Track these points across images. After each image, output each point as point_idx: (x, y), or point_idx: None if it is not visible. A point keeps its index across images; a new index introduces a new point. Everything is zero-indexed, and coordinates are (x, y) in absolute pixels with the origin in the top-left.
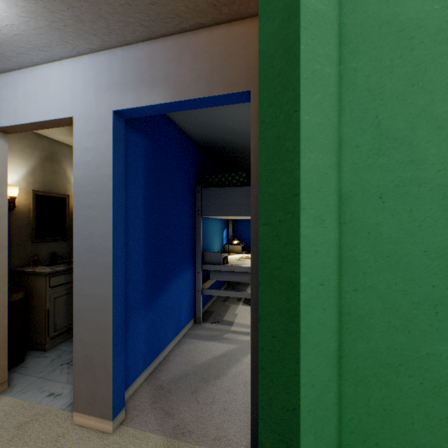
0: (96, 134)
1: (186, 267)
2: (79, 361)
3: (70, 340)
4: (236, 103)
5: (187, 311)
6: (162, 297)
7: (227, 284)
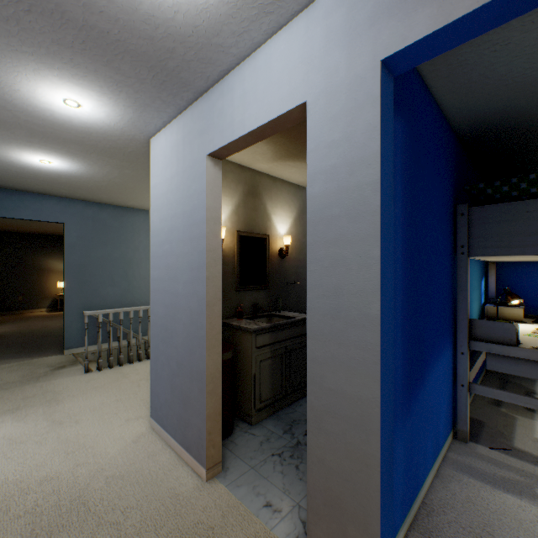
0: (346, 116)
1: (444, 342)
2: (316, 492)
3: (275, 416)
4: None
5: (444, 417)
6: (419, 396)
7: (485, 370)
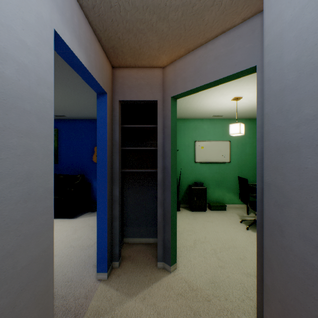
0: (36, 35)
1: None
2: None
3: None
4: (94, 89)
5: None
6: None
7: None
